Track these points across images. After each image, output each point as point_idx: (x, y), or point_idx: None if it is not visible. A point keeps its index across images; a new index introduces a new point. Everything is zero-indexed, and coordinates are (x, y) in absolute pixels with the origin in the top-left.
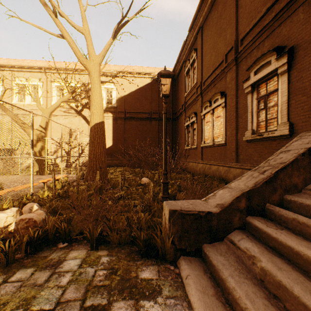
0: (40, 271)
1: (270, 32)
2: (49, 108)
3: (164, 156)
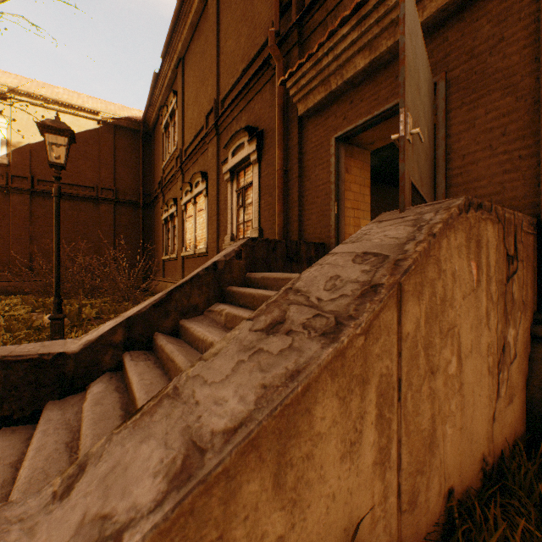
0: None
1: (246, 104)
2: None
3: (56, 271)
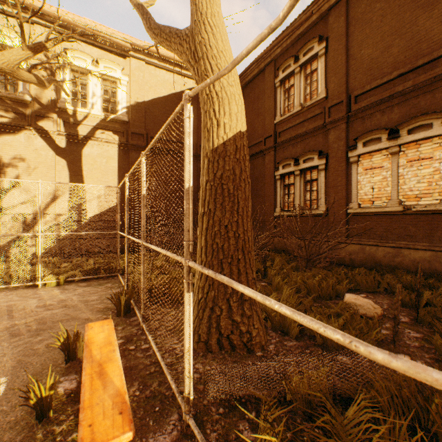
0: None
1: None
2: None
3: None
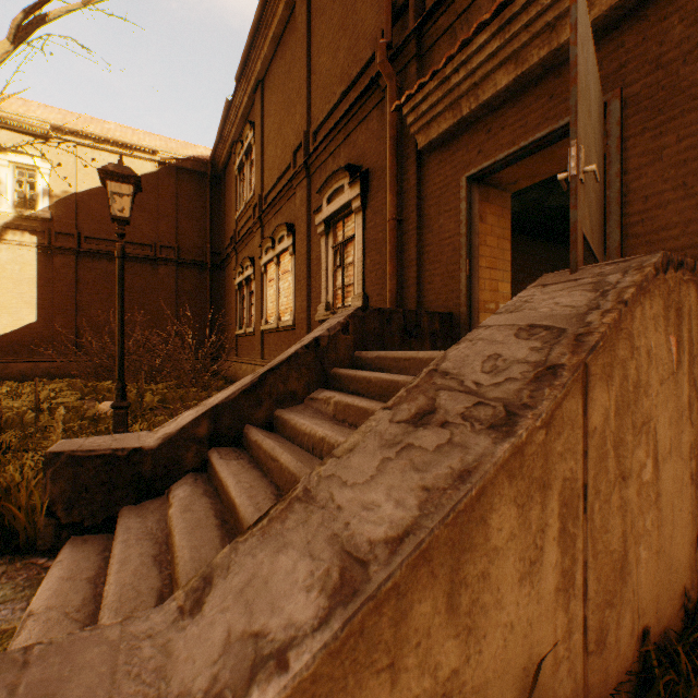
0: None
1: (346, 136)
2: None
3: (120, 349)
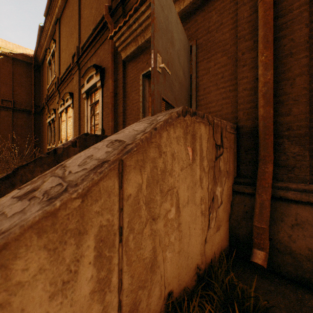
0: None
1: (95, 51)
2: None
3: None
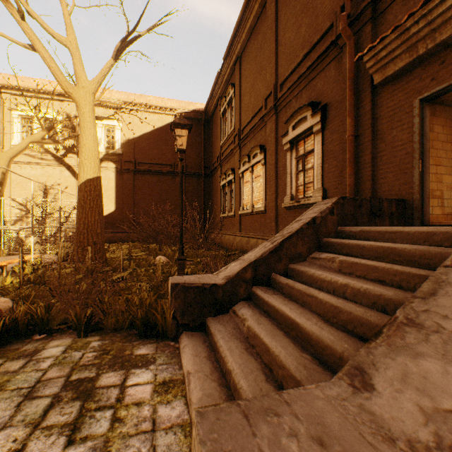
0: (12, 361)
1: (307, 83)
2: (8, 150)
3: (180, 226)
